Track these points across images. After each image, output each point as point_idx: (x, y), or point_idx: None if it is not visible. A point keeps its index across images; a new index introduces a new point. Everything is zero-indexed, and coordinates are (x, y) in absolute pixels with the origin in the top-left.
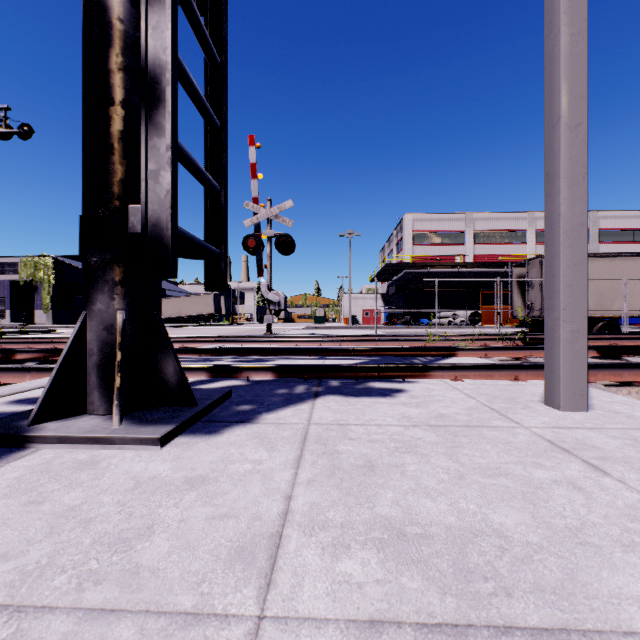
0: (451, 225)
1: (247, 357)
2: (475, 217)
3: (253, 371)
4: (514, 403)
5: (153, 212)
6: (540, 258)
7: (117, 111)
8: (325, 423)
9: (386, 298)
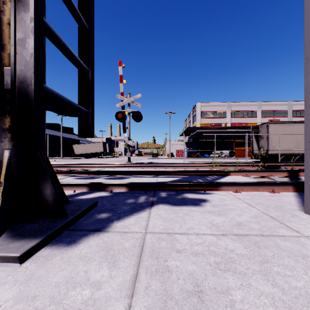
0: (219, 108)
1: (114, 176)
2: (231, 104)
3: (115, 186)
4: (283, 211)
5: (21, 71)
6: (267, 123)
7: (4, 3)
8: (157, 232)
9: (187, 144)
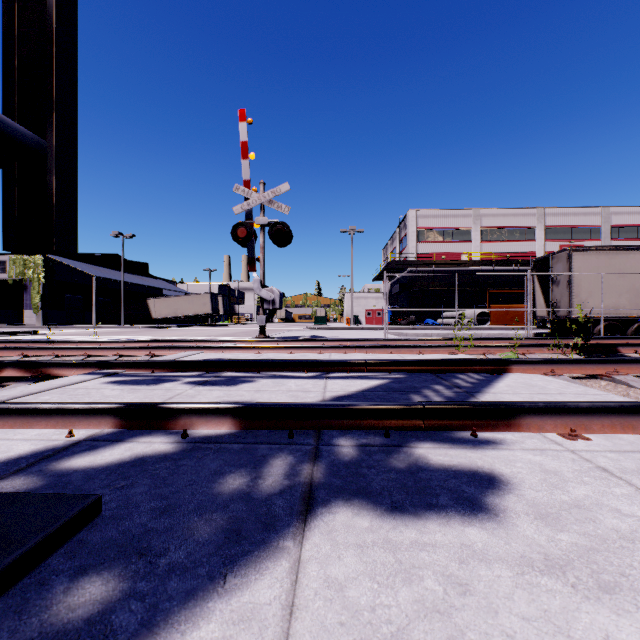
0: (457, 222)
1: (217, 374)
2: (482, 213)
3: (198, 416)
4: None
5: None
6: (567, 251)
7: None
8: None
9: (389, 297)
